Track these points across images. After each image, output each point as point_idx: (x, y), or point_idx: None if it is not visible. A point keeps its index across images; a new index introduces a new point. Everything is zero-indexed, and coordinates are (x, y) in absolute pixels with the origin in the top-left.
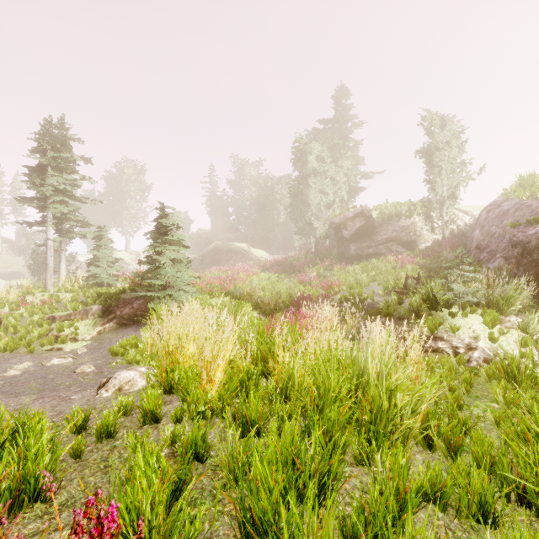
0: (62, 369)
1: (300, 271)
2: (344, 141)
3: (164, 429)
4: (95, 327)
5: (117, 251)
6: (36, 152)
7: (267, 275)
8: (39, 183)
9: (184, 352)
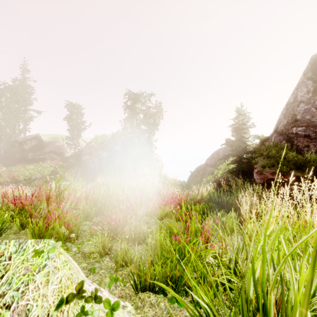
0: None
1: None
2: (26, 92)
3: None
4: None
5: None
6: None
7: None
8: None
9: None
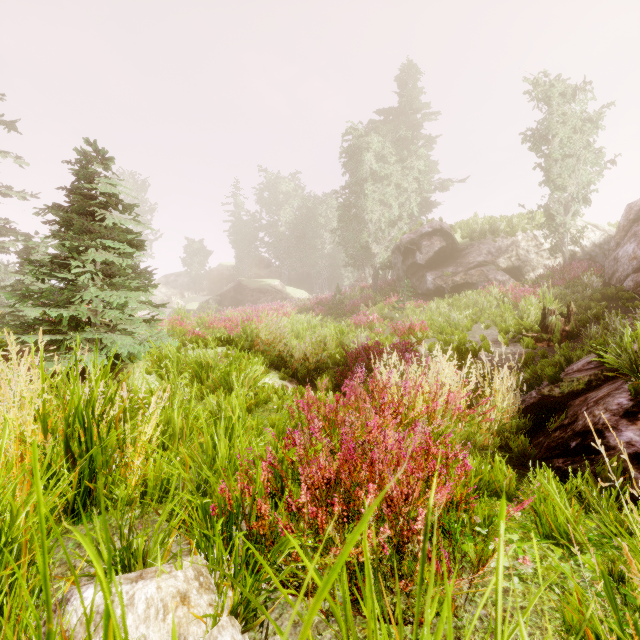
0: None
1: (353, 313)
2: (411, 137)
3: None
4: None
5: None
6: None
7: (305, 317)
8: None
9: None
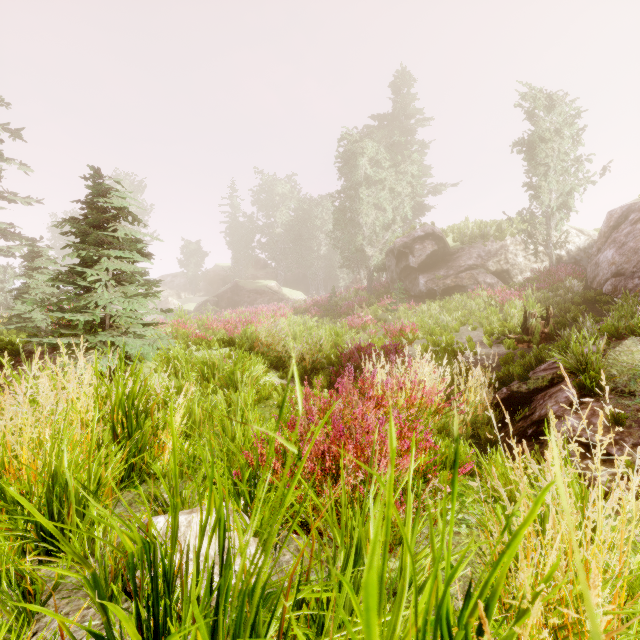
0: None
1: (348, 314)
2: (405, 142)
3: None
4: None
5: None
6: None
7: (302, 319)
8: None
9: None
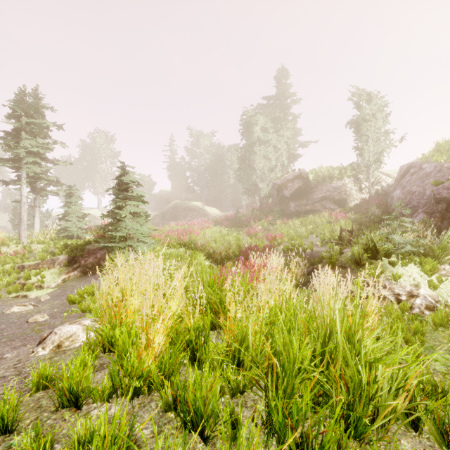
0: (18, 317)
1: (247, 225)
2: (284, 114)
3: (86, 412)
4: (60, 275)
5: (90, 209)
6: (11, 118)
7: (218, 229)
8: (13, 145)
9: (129, 305)
